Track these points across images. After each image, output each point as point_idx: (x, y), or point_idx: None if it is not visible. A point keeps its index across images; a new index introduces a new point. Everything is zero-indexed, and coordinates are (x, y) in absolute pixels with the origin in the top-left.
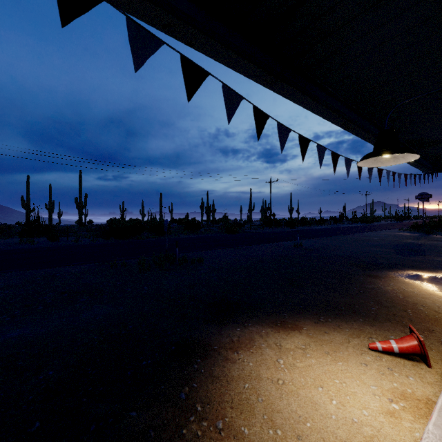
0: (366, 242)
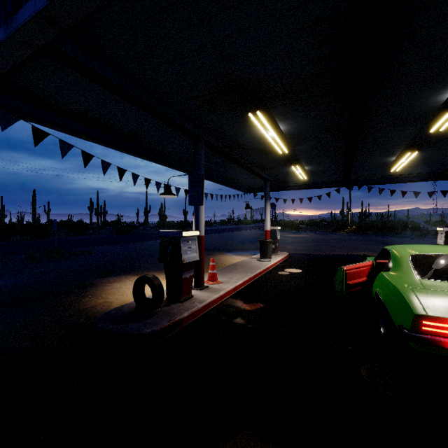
0: (228, 237)
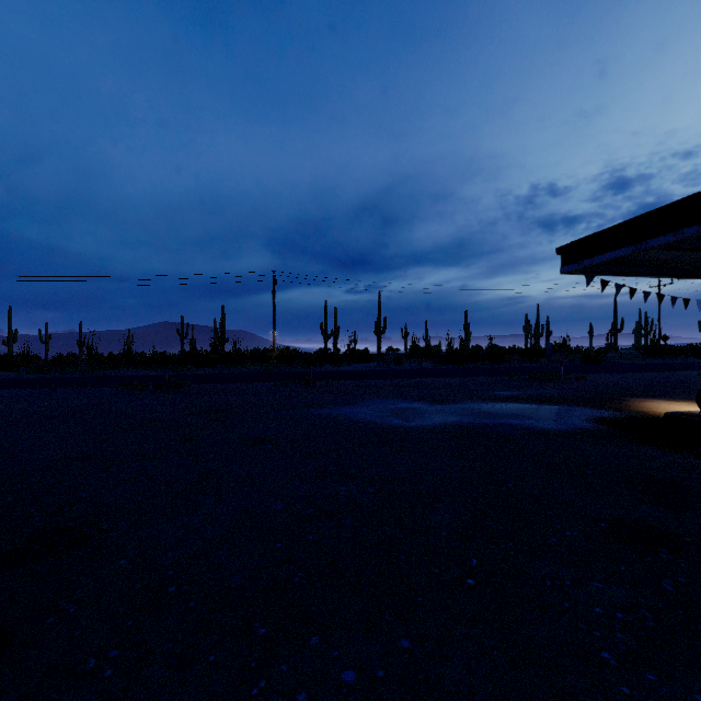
0: None
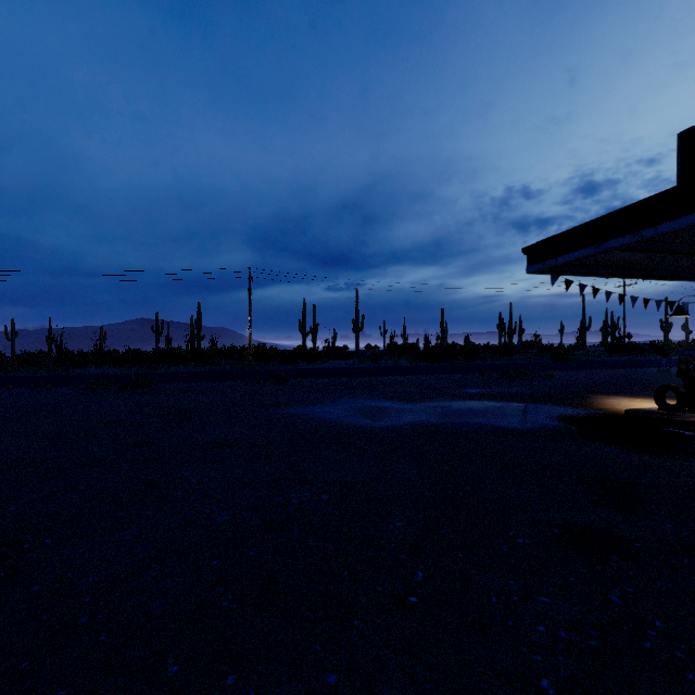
0: None
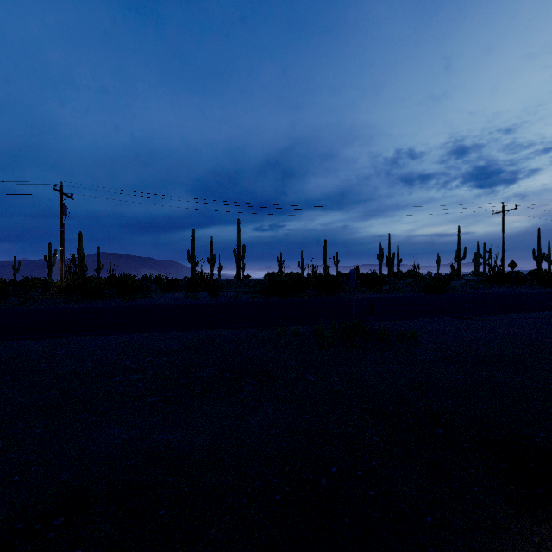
0: None
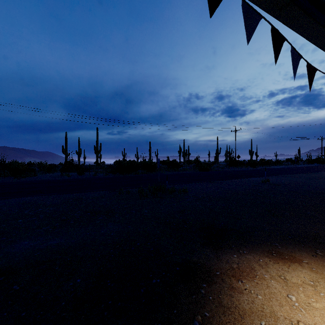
0: None
